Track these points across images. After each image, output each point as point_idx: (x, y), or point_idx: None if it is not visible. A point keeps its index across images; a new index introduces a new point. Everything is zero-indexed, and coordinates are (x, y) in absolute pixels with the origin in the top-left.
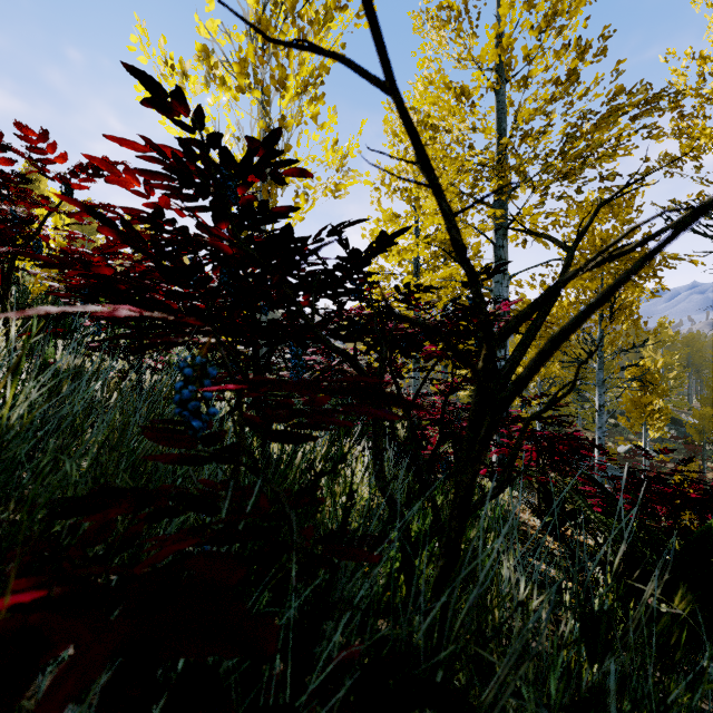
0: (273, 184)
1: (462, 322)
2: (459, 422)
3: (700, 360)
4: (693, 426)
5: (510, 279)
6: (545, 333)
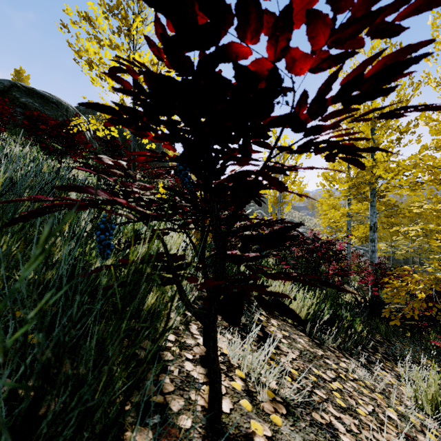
0: (282, 203)
1: (361, 227)
2: None
3: None
4: None
5: (377, 214)
6: (402, 234)
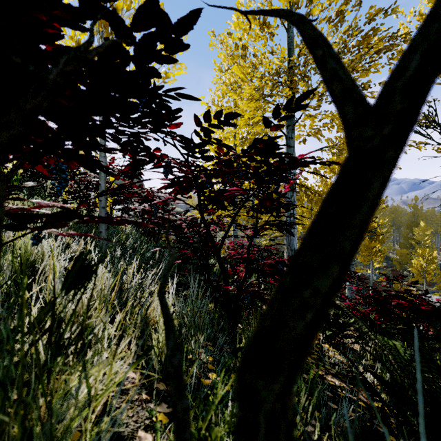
0: None
1: None
2: (262, 260)
3: (399, 222)
4: (396, 260)
5: None
6: (318, 199)
